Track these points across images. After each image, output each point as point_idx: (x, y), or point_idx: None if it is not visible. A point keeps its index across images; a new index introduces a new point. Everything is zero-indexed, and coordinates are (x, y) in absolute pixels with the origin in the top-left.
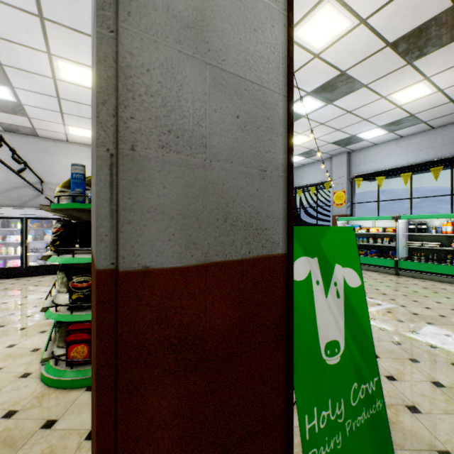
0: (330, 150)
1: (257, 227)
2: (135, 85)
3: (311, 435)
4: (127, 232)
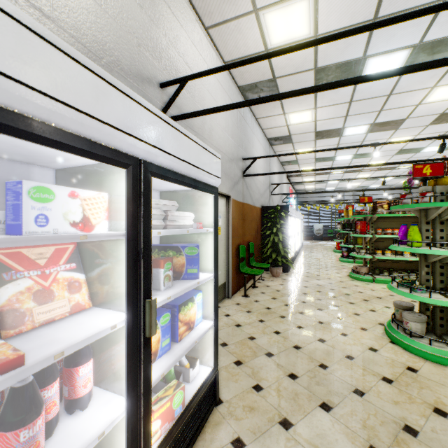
0: (350, 188)
1: None
2: None
3: None
4: None
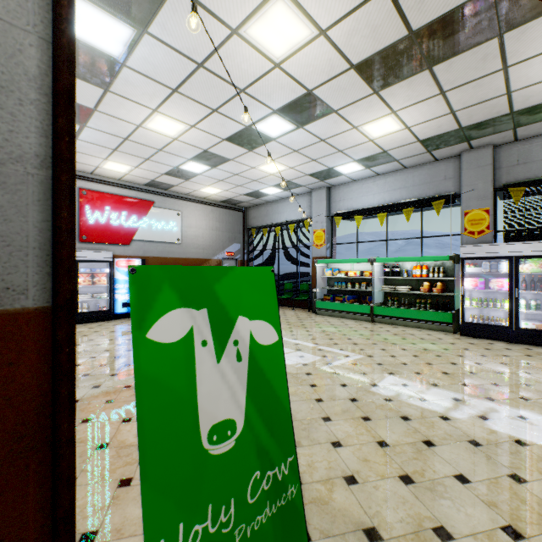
0: (309, 183)
1: None
2: None
3: None
4: None
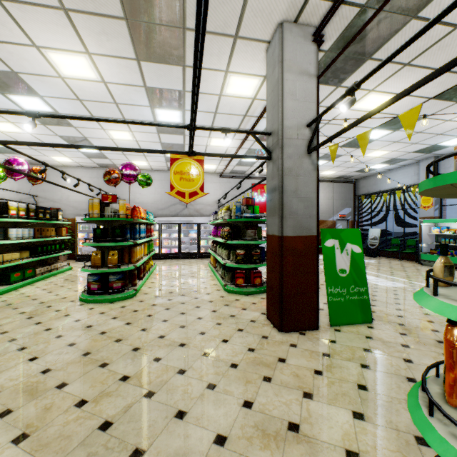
0: (414, 156)
1: (309, 229)
2: (285, 206)
3: (330, 293)
4: (284, 230)
